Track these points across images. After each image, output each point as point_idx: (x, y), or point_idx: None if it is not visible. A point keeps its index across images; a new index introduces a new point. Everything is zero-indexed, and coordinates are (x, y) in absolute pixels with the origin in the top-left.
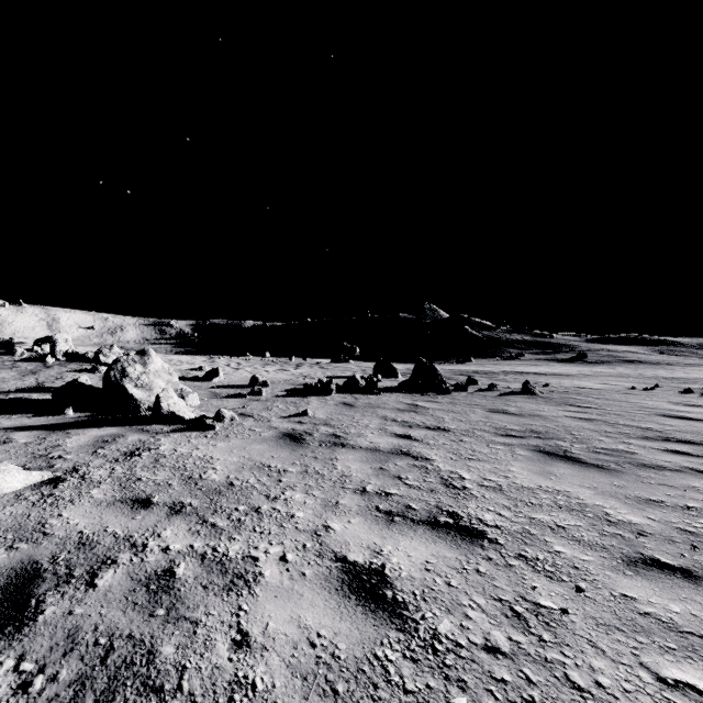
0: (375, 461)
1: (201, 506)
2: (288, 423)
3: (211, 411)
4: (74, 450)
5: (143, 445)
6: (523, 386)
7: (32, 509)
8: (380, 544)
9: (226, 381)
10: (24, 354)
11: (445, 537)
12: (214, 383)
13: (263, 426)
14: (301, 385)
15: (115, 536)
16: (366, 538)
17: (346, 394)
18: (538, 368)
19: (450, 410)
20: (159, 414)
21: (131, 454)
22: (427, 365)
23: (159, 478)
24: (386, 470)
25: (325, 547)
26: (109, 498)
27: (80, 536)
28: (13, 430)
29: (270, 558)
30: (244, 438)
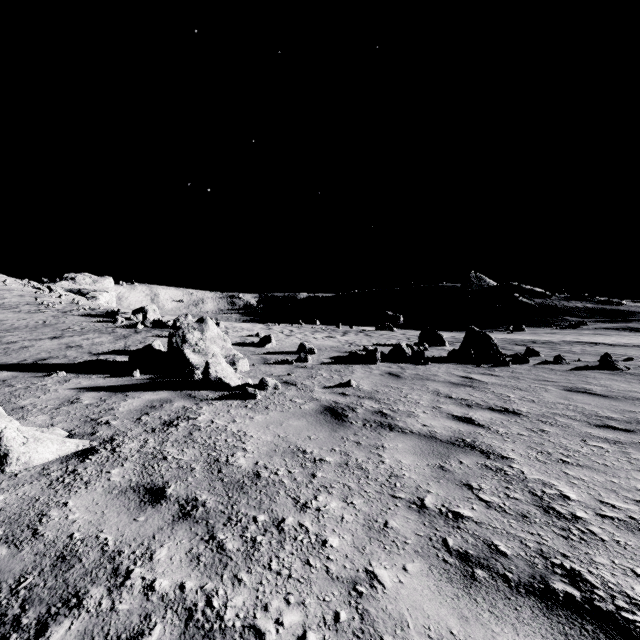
0: (432, 455)
1: (215, 509)
2: (330, 394)
3: (258, 377)
4: (121, 416)
5: (184, 413)
6: (601, 359)
7: (45, 490)
8: (460, 636)
9: (278, 347)
10: (123, 322)
11: (578, 639)
12: (266, 349)
13: (304, 397)
14: (346, 352)
15: (103, 549)
16: (434, 615)
17: (392, 363)
18: (609, 338)
19: (514, 386)
20: (207, 380)
21: (169, 423)
22: (480, 334)
23: (185, 458)
24: (448, 471)
25: (369, 627)
26: (124, 482)
27: (67, 543)
28: (86, 390)
29: (282, 639)
30: (283, 411)
